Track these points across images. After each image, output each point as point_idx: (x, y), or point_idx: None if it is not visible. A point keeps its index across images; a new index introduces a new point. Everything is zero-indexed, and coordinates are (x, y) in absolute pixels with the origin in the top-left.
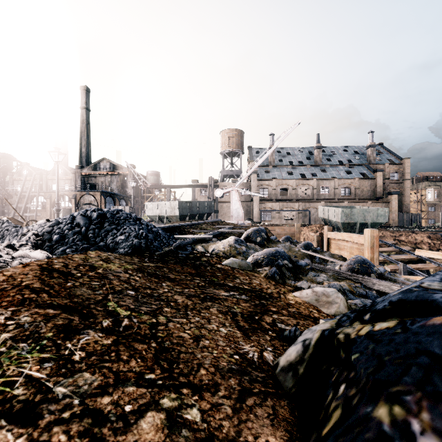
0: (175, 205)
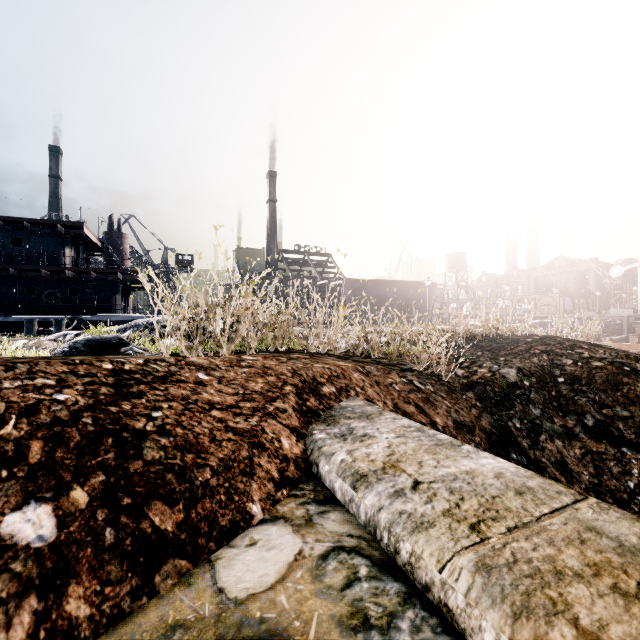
0: (630, 311)
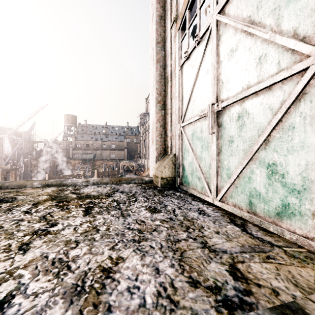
0: None
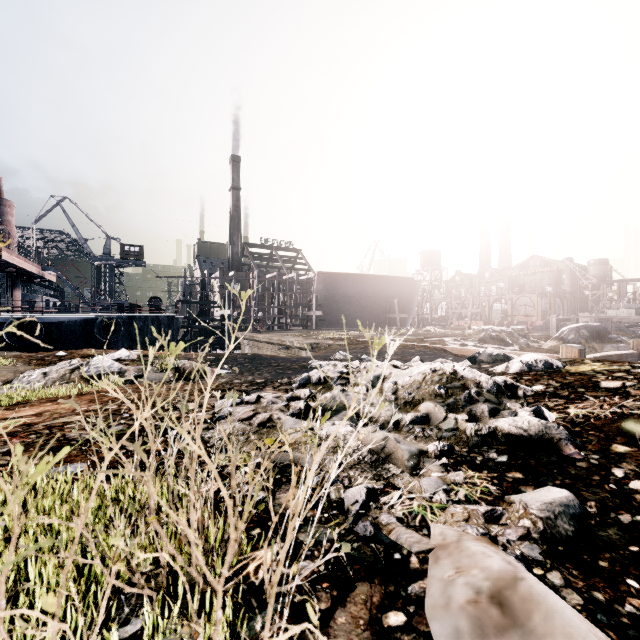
0: (631, 312)
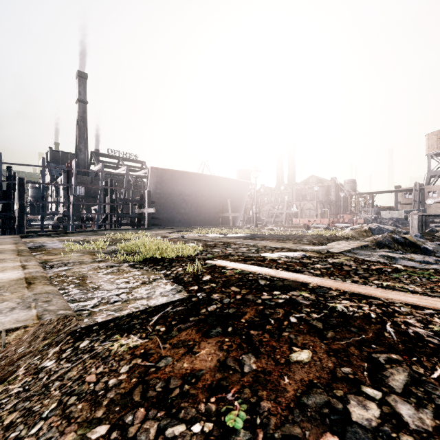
0: (401, 212)
